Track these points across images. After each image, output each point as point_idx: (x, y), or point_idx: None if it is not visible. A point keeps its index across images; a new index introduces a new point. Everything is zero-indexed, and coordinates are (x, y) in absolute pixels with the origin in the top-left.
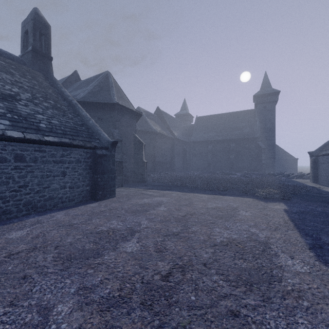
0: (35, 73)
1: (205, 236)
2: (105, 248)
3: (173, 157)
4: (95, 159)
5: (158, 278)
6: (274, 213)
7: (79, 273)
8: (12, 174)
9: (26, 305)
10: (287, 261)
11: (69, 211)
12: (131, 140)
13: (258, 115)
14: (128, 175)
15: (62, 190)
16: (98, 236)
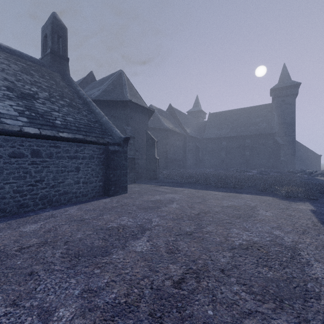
0: (53, 74)
1: (222, 237)
2: (114, 245)
3: (185, 154)
4: (107, 155)
5: (169, 284)
6: (299, 214)
7: (85, 272)
8: (29, 168)
9: (28, 306)
10: (323, 272)
11: (82, 205)
12: (144, 137)
13: (276, 110)
14: (140, 172)
15: (76, 185)
16: (108, 232)
